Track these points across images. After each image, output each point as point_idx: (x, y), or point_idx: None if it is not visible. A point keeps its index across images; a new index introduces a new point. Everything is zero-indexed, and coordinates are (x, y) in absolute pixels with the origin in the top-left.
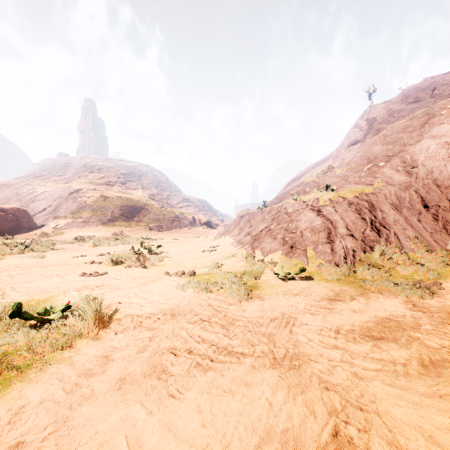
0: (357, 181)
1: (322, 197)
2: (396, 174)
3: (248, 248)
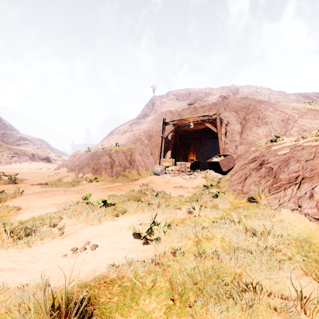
0: (132, 141)
1: (113, 149)
2: (145, 140)
3: (76, 172)
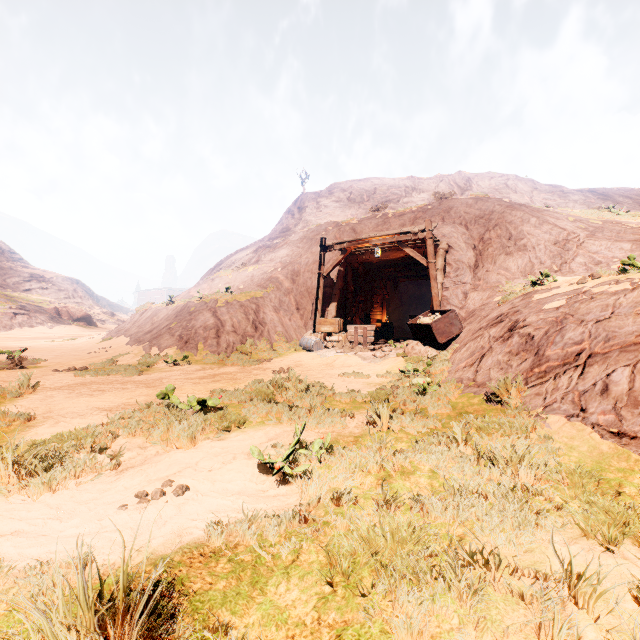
0: (259, 283)
1: (221, 299)
2: (285, 281)
3: (146, 346)
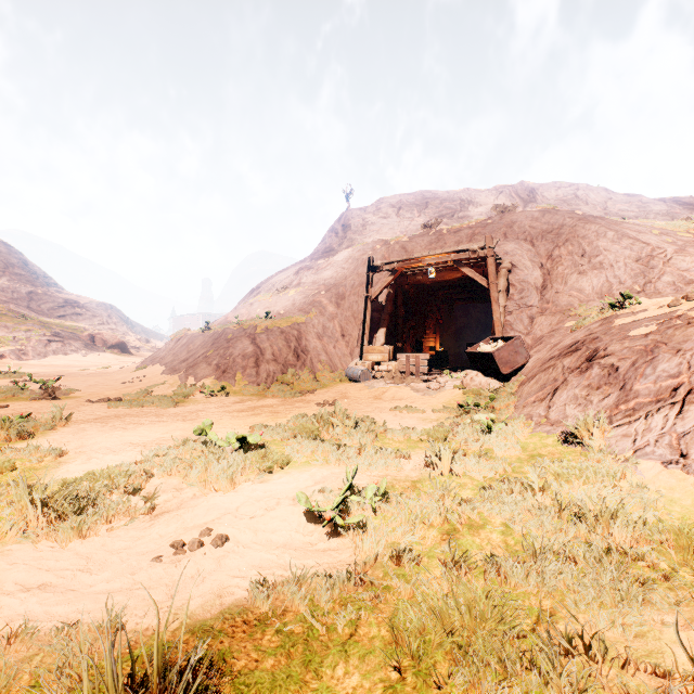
0: (301, 307)
1: (260, 325)
2: (329, 305)
3: (182, 376)
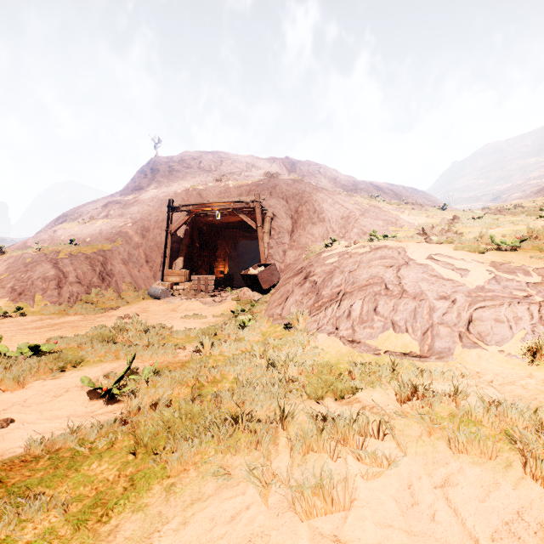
0: (108, 236)
1: (63, 251)
2: (135, 236)
3: None
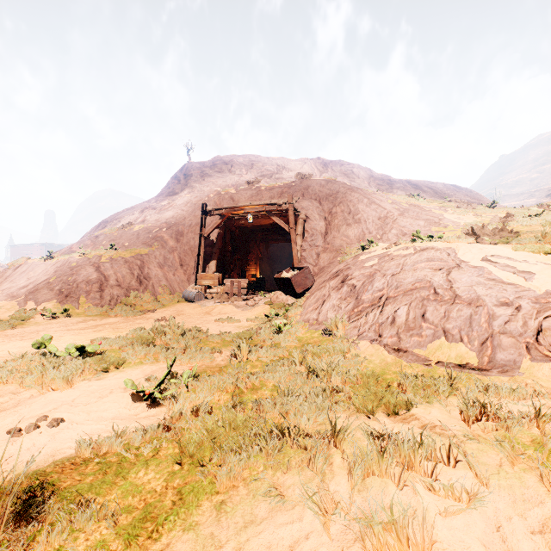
0: (145, 241)
1: (105, 255)
2: (170, 240)
3: (21, 301)
